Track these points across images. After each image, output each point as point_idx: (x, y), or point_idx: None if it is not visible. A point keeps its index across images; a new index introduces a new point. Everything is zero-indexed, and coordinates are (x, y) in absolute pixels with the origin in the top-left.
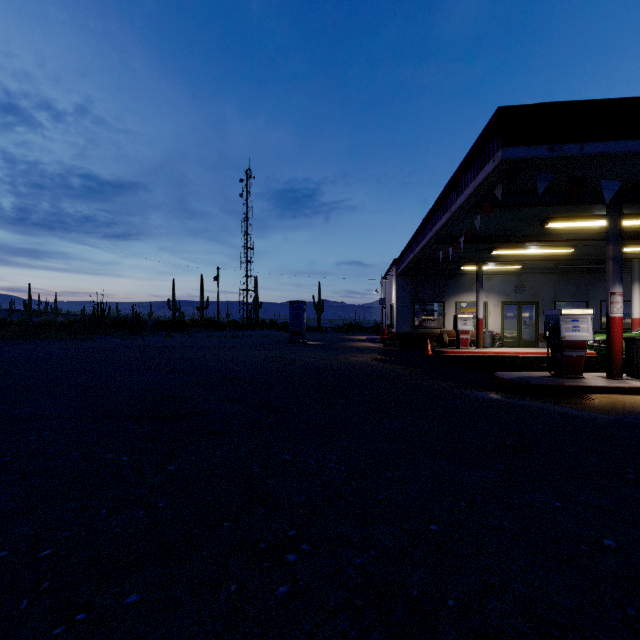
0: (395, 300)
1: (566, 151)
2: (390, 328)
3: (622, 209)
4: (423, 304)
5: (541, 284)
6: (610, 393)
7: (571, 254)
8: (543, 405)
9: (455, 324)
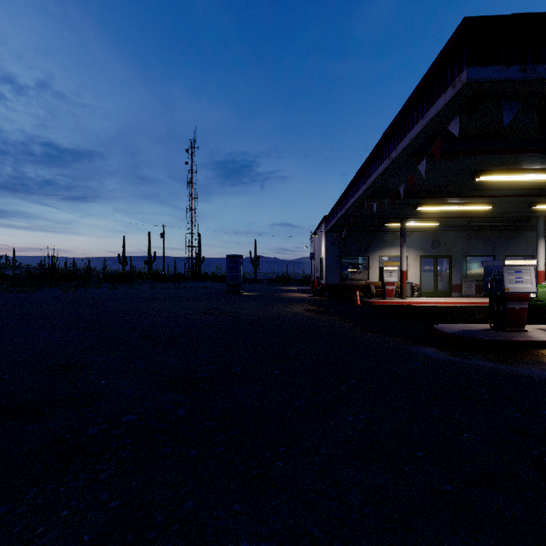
0: (325, 254)
1: (541, 73)
2: (319, 280)
3: None
4: (350, 258)
5: (454, 240)
6: None
7: (485, 212)
8: (507, 367)
9: (381, 276)
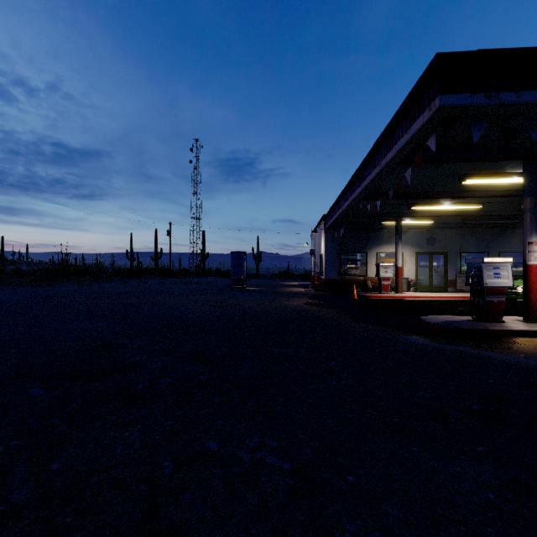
0: (324, 251)
1: (503, 99)
2: (319, 275)
3: None
4: (348, 254)
5: (449, 237)
6: (531, 336)
7: (477, 210)
8: (477, 351)
9: (377, 272)
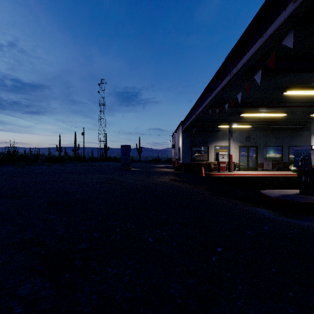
0: (181, 144)
1: None
2: (178, 160)
3: None
4: (197, 147)
5: (259, 136)
6: None
7: (280, 118)
8: None
9: (217, 158)
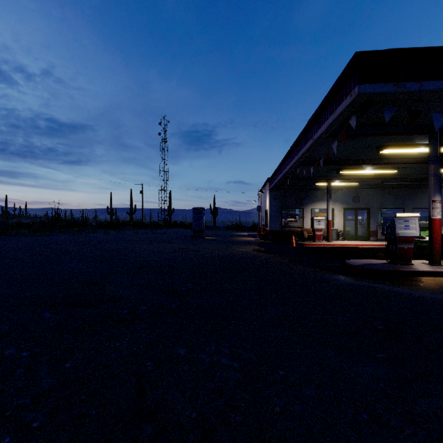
0: (268, 207)
1: (408, 87)
2: (265, 227)
3: (441, 138)
4: (288, 210)
5: (371, 196)
6: (434, 276)
7: (394, 174)
8: (388, 287)
9: (312, 224)
